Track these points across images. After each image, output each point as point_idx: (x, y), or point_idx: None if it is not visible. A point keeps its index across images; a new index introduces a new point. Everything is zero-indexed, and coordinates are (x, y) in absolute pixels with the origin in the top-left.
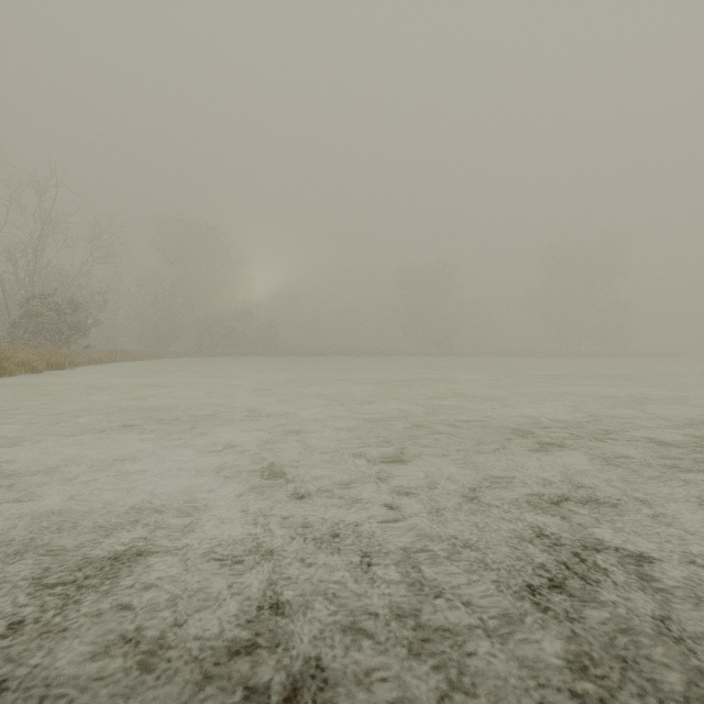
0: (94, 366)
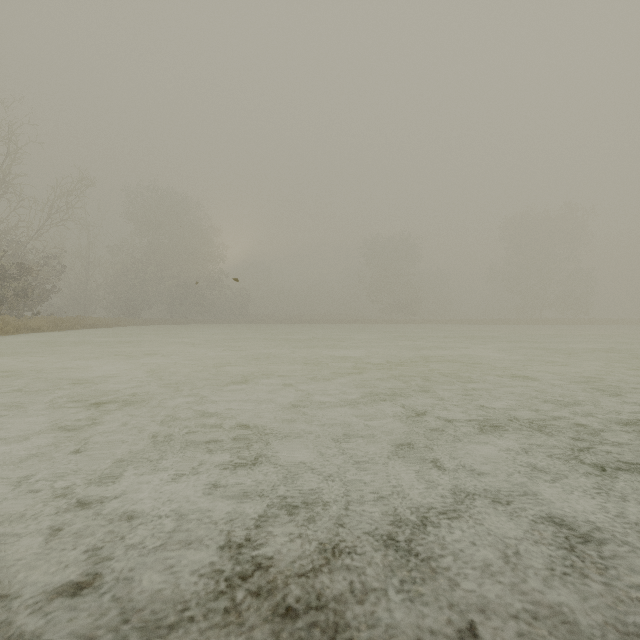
0: (19, 336)
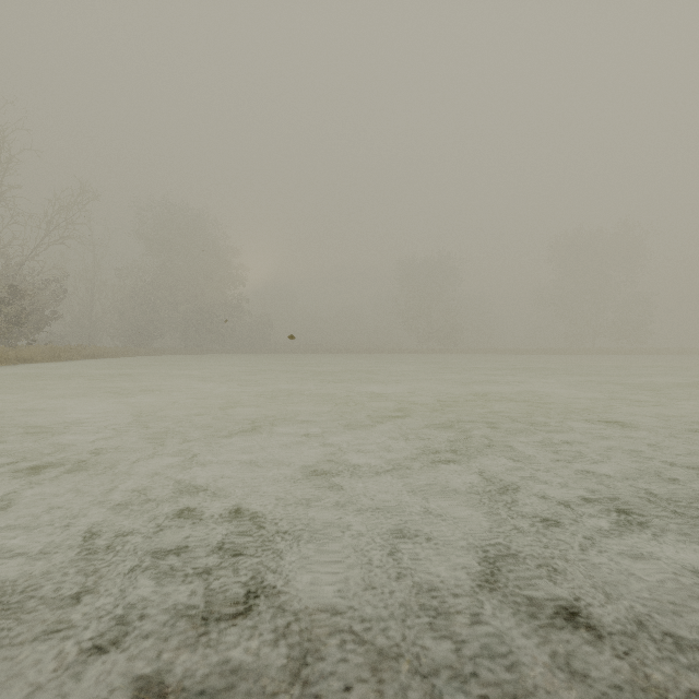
0: (6, 367)
